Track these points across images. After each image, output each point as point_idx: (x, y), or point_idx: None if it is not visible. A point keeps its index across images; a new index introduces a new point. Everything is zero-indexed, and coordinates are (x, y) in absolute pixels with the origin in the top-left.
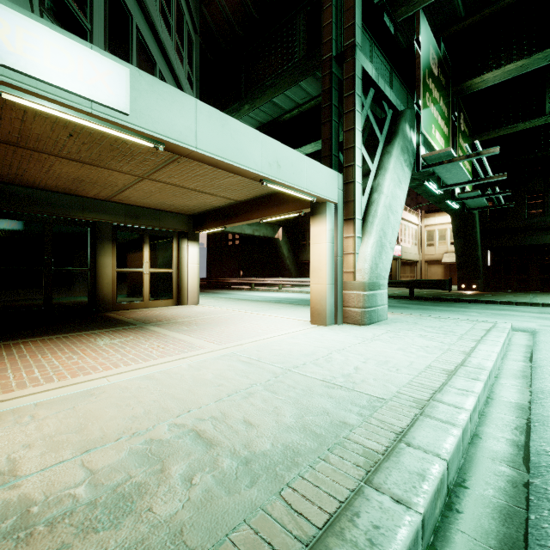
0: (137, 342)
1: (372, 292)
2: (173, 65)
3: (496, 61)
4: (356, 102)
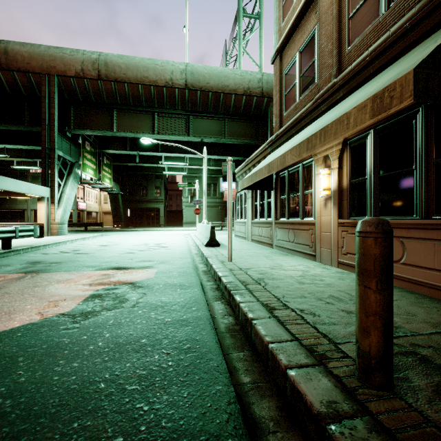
0: None
1: (62, 225)
2: None
3: (113, 146)
4: (56, 166)
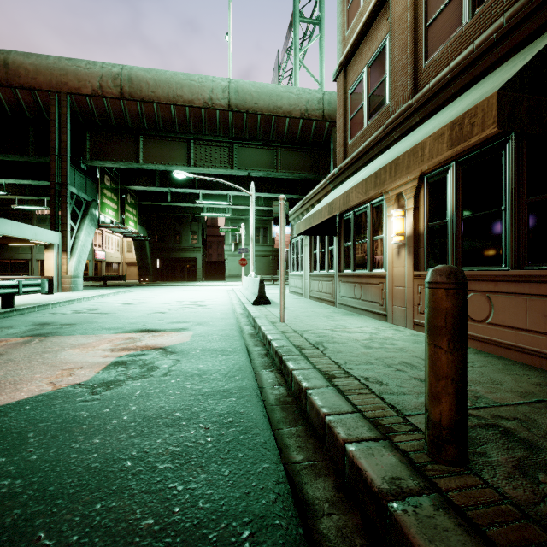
0: None
1: (75, 279)
2: None
3: (139, 181)
4: (68, 206)
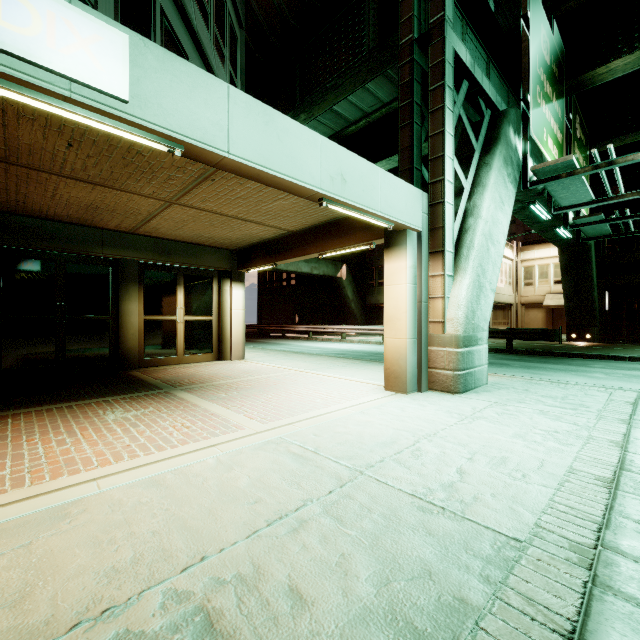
0: (157, 417)
1: (468, 349)
2: (210, 63)
3: (627, 44)
4: (446, 97)
